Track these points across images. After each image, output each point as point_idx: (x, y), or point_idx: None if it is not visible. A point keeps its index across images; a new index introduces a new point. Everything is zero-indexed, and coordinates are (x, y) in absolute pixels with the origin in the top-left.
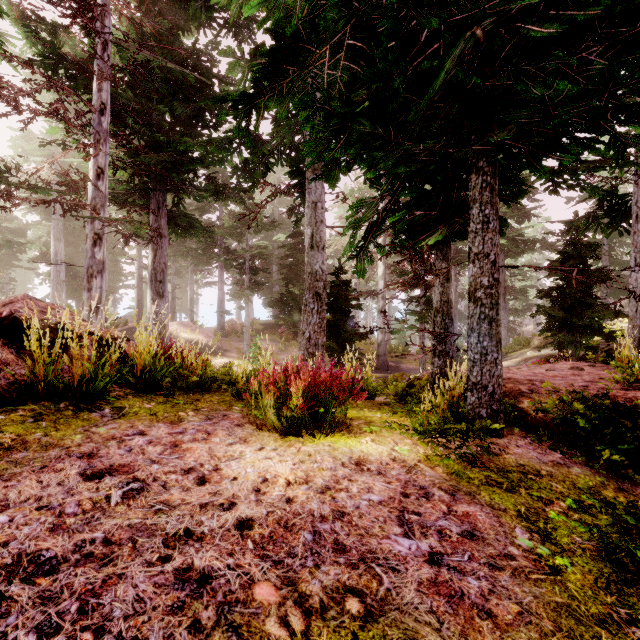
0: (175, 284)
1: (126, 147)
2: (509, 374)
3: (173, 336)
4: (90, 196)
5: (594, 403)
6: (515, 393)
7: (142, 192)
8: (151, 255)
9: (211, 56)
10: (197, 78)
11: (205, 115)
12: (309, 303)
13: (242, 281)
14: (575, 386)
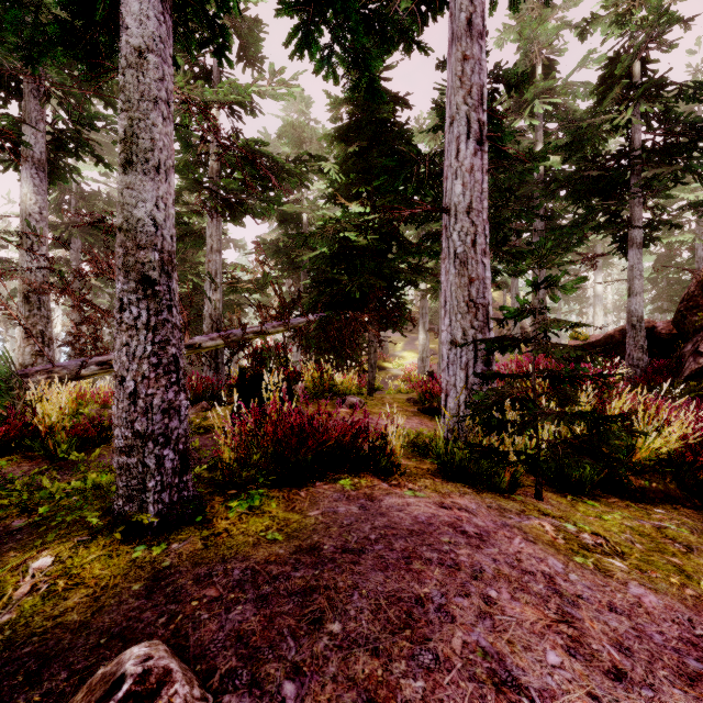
0: None
1: None
2: None
3: None
4: None
5: None
6: None
7: None
8: None
9: None
10: None
11: None
12: None
13: None
14: None
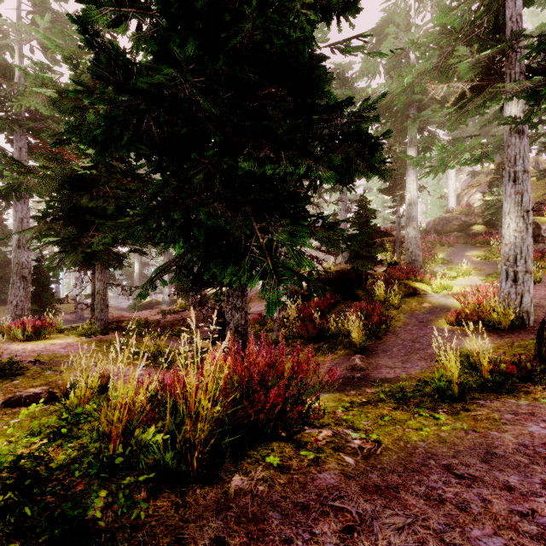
0: None
1: None
2: (129, 315)
3: None
4: None
5: (139, 321)
6: (123, 321)
7: None
8: None
9: None
10: None
11: None
12: (17, 283)
13: None
14: (147, 316)
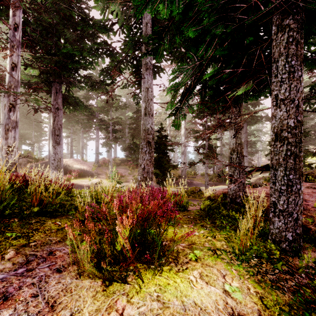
0: (72, 138)
1: (33, 53)
2: None
3: (70, 166)
4: (7, 80)
5: None
6: None
7: (46, 83)
8: (52, 120)
9: (87, 4)
10: (80, 20)
11: (84, 40)
12: (144, 147)
13: (108, 136)
14: None
